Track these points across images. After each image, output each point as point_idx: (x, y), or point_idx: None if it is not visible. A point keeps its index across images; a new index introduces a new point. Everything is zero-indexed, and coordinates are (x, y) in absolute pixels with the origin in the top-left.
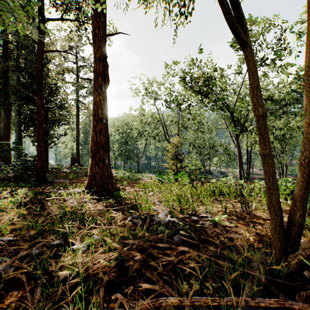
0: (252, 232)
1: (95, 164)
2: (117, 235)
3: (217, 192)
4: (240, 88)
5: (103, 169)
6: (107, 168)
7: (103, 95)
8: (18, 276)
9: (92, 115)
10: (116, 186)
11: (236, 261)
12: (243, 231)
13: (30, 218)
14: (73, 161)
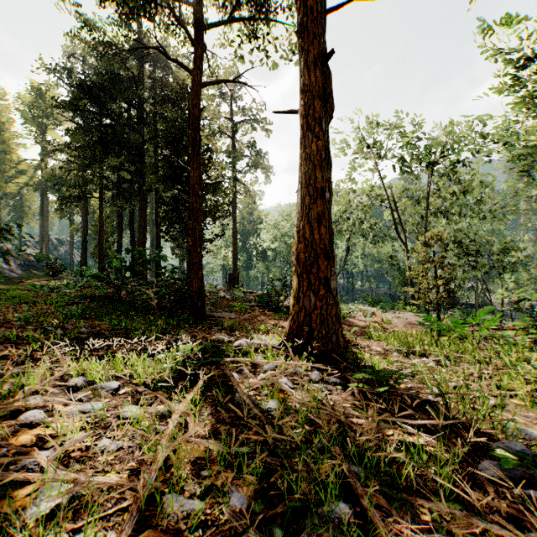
0: None
1: (309, 291)
2: None
3: None
4: None
5: (327, 302)
6: (335, 300)
7: (323, 140)
8: None
9: (300, 185)
10: (344, 337)
11: None
12: None
13: (212, 416)
14: (232, 279)
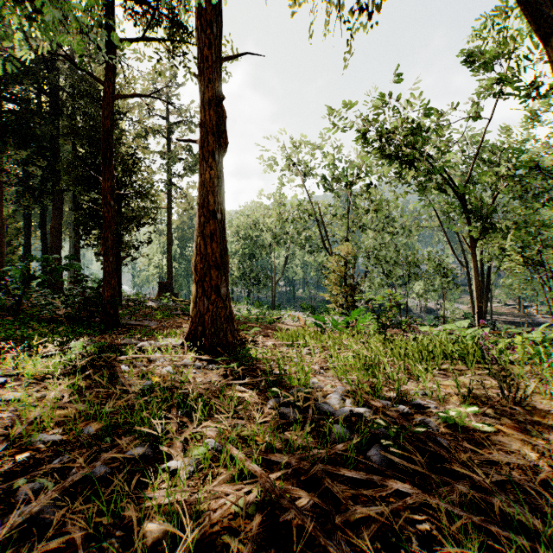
0: (540, 450)
1: (203, 296)
2: (254, 442)
3: (440, 352)
4: (479, 146)
5: (217, 305)
6: (225, 303)
7: (217, 169)
8: (67, 527)
9: (198, 206)
10: (240, 335)
11: (523, 523)
12: (520, 446)
13: (91, 395)
14: (162, 288)
